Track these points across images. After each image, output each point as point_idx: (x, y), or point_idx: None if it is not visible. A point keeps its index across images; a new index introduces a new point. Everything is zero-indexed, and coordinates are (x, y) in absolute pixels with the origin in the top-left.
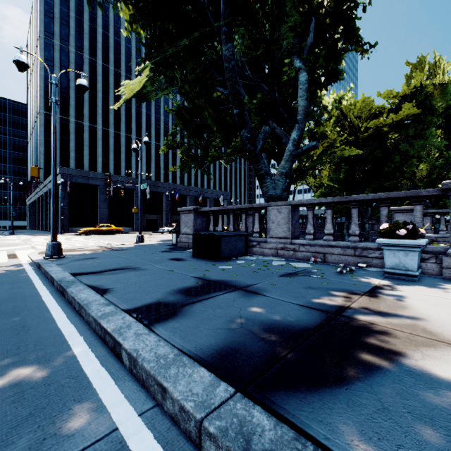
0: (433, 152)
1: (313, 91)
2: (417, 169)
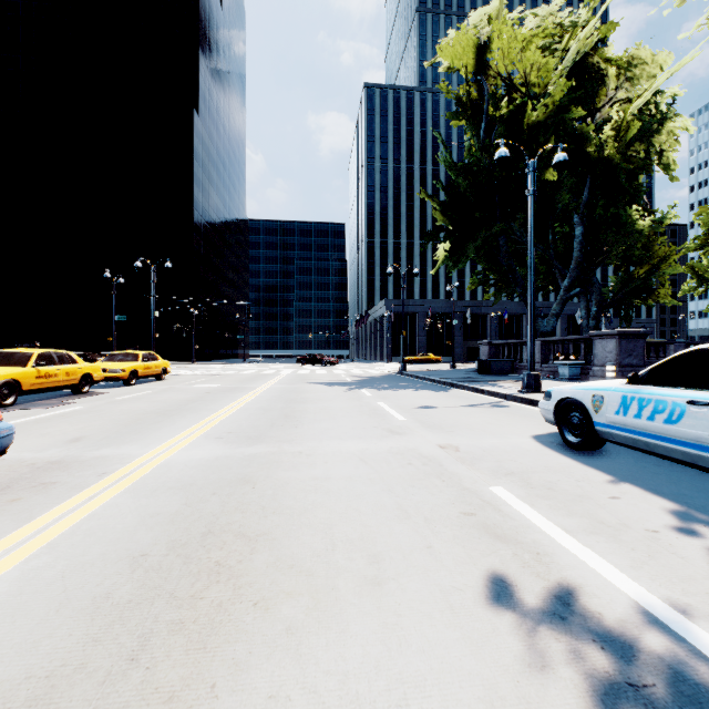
0: None
1: None
2: None
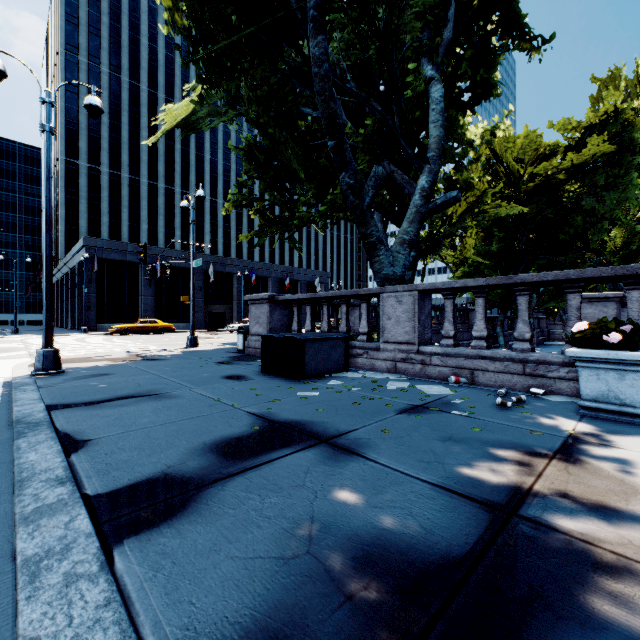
0: (633, 211)
1: (452, 117)
2: (608, 237)
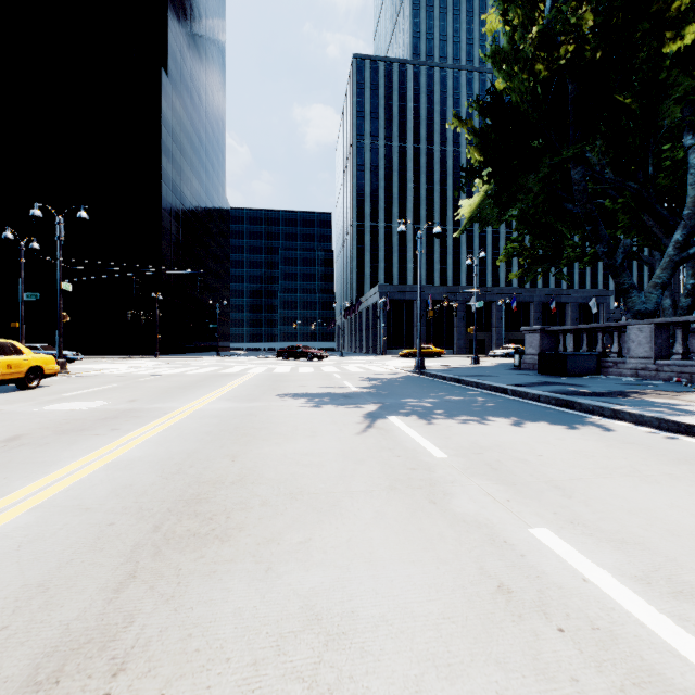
0: None
1: None
2: None
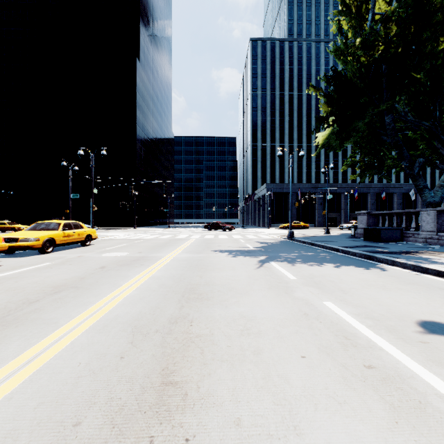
0: None
1: None
2: None
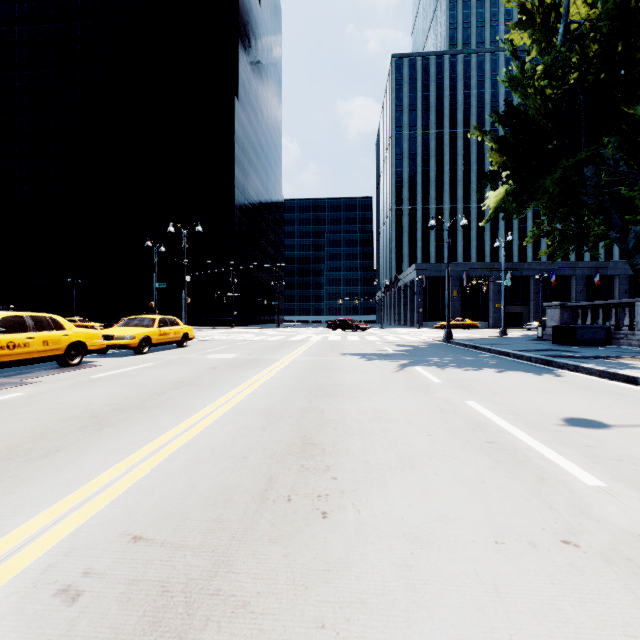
0: None
1: None
2: None
